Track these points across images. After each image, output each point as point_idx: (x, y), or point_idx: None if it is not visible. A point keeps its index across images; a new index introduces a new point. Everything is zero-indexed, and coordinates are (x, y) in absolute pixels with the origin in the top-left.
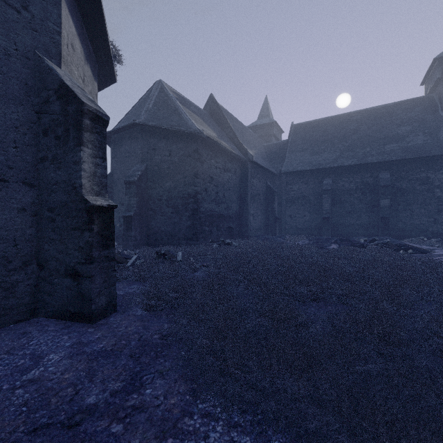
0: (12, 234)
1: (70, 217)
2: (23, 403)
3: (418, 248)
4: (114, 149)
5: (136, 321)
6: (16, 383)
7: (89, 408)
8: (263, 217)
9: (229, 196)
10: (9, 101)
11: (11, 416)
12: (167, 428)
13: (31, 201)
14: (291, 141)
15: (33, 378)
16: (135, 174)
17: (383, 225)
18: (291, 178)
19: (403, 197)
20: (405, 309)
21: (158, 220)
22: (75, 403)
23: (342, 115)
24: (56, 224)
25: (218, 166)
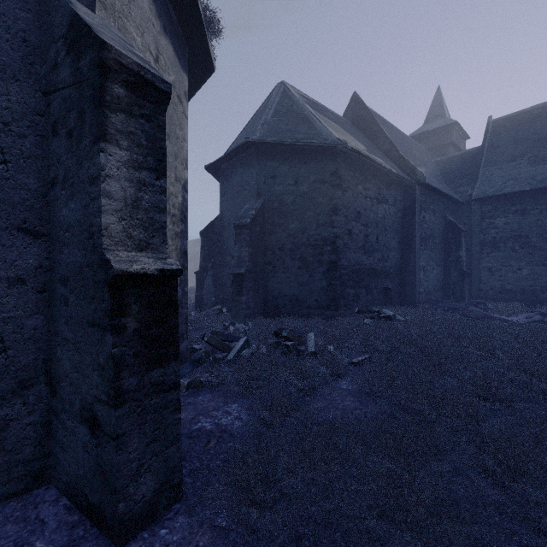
0: None
1: (87, 297)
2: None
3: None
4: (223, 183)
5: None
6: None
7: None
8: (440, 272)
9: (385, 240)
10: None
11: None
12: None
13: (36, 264)
14: (489, 147)
15: None
16: (247, 213)
17: None
18: (491, 206)
19: None
20: None
21: (279, 279)
22: None
23: None
24: (69, 310)
25: (368, 195)
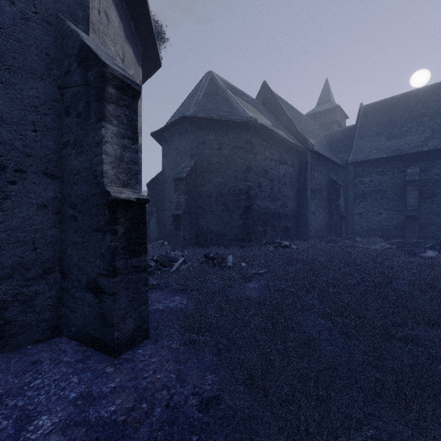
0: (31, 236)
1: (92, 214)
2: None
3: None
4: (165, 146)
5: (169, 360)
6: None
7: None
8: (325, 216)
9: (285, 191)
10: (27, 75)
11: None
12: None
13: (53, 196)
14: (360, 125)
15: None
16: (184, 170)
17: None
18: (361, 168)
19: None
20: None
21: (207, 219)
22: None
23: (434, 86)
24: (78, 224)
25: (273, 158)
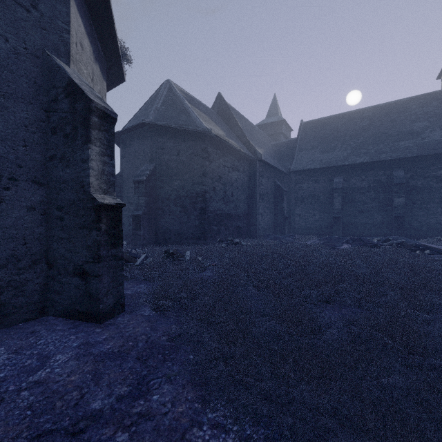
0: (22, 233)
1: (79, 215)
2: (27, 406)
3: (435, 249)
4: (123, 149)
5: (143, 322)
6: (22, 385)
7: (94, 414)
8: (272, 216)
9: (237, 195)
10: (18, 100)
11: (15, 420)
12: (174, 440)
13: (40, 200)
14: (301, 139)
15: (39, 379)
16: (143, 173)
17: (397, 225)
18: (301, 176)
19: (419, 195)
20: (427, 314)
21: (166, 219)
22: (80, 408)
23: (354, 112)
24: (64, 223)
25: (226, 165)
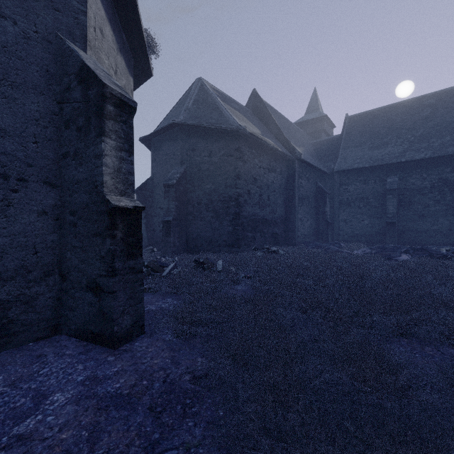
0: (32, 241)
1: (92, 220)
2: None
3: None
4: (154, 152)
5: (164, 350)
6: (2, 440)
7: None
8: (312, 222)
9: (274, 198)
10: (28, 90)
11: None
12: None
13: (53, 203)
14: (346, 135)
15: (24, 432)
16: (174, 176)
17: None
18: (346, 177)
19: None
20: None
21: (197, 225)
22: None
23: (411, 100)
24: (78, 229)
25: (262, 166)
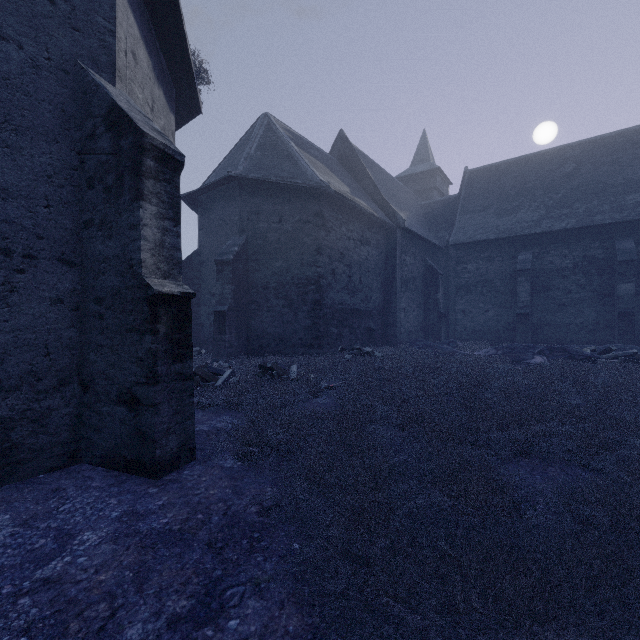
0: (43, 338)
1: (125, 311)
2: (24, 627)
3: None
4: (202, 215)
5: (222, 478)
6: (24, 585)
7: None
8: (420, 313)
9: (368, 281)
10: (38, 137)
11: None
12: None
13: (71, 288)
14: (465, 196)
15: (51, 576)
16: (230, 250)
17: (622, 326)
18: (465, 252)
19: None
20: None
21: (263, 317)
22: (106, 636)
23: (550, 152)
24: (105, 323)
25: (351, 236)
